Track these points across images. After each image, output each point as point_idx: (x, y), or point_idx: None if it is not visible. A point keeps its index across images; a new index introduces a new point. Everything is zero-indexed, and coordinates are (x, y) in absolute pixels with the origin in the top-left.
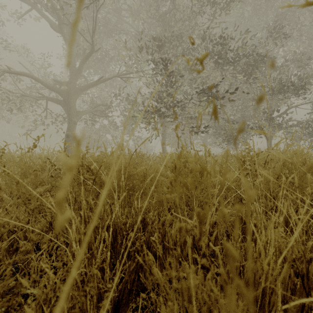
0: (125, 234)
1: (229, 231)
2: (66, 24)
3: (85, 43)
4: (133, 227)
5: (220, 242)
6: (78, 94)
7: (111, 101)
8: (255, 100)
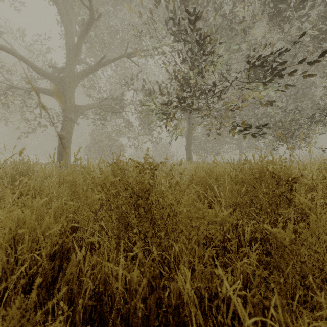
0: None
1: None
2: None
3: (87, 16)
4: None
5: None
6: (76, 82)
7: (122, 94)
8: None
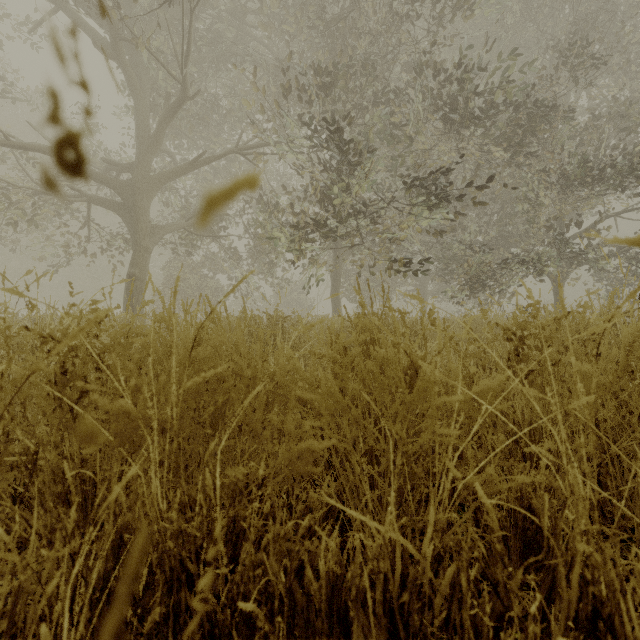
0: (177, 568)
1: (497, 572)
2: (127, 41)
3: (170, 82)
4: (199, 549)
5: (471, 613)
6: (154, 189)
7: (225, 205)
8: (528, 201)
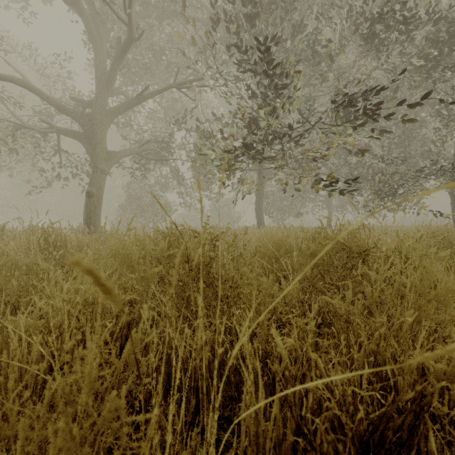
0: None
1: None
2: None
3: (123, 32)
4: None
5: None
6: (109, 120)
7: (170, 135)
8: (441, 121)
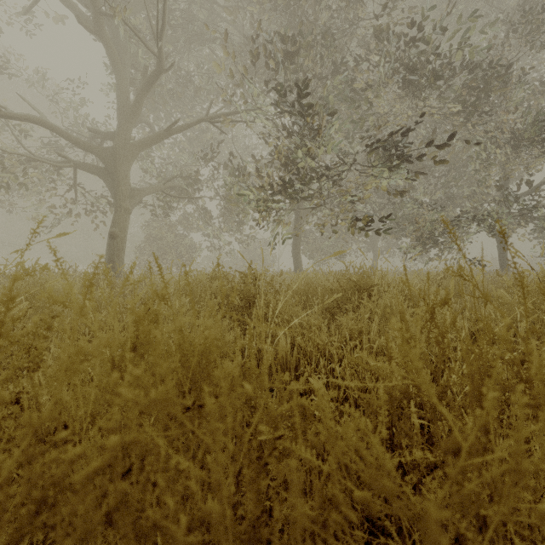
0: None
1: None
2: (107, 17)
3: (148, 58)
4: None
5: None
6: (133, 155)
7: (198, 170)
8: (480, 163)
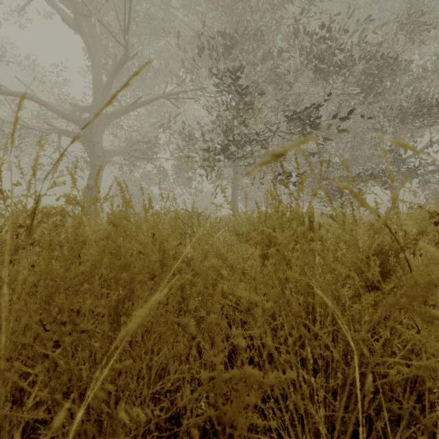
0: None
1: None
2: (85, 16)
3: (117, 48)
4: None
5: None
6: (105, 124)
7: (157, 136)
8: (376, 131)
